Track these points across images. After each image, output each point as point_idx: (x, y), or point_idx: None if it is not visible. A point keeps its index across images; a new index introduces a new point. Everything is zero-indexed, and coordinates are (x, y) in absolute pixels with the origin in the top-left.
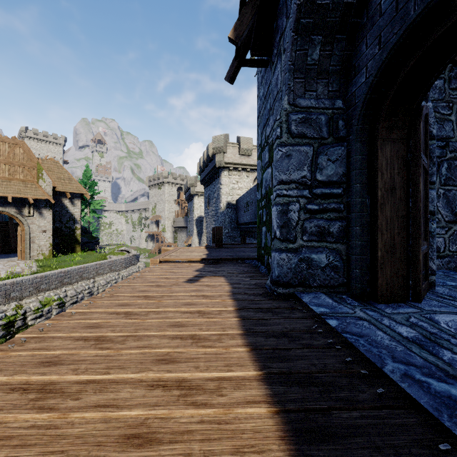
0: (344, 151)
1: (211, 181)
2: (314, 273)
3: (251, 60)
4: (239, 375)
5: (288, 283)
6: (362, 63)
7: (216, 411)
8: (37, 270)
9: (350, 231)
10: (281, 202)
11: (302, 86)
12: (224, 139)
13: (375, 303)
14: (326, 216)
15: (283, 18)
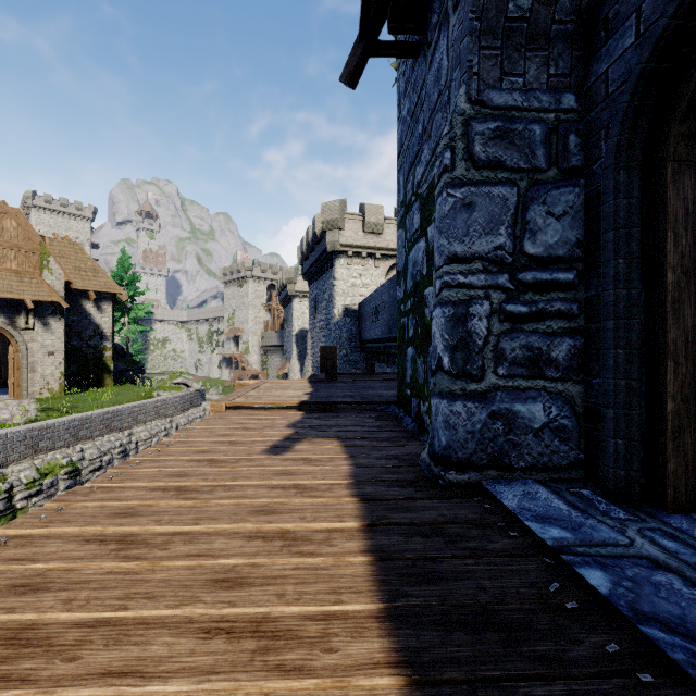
0: (580, 197)
1: (320, 274)
2: (520, 441)
3: (389, 43)
4: None
5: (467, 461)
6: (626, 8)
7: None
8: (36, 417)
9: (593, 358)
10: (453, 299)
11: (496, 65)
12: (340, 208)
13: (659, 511)
14: (544, 326)
15: None
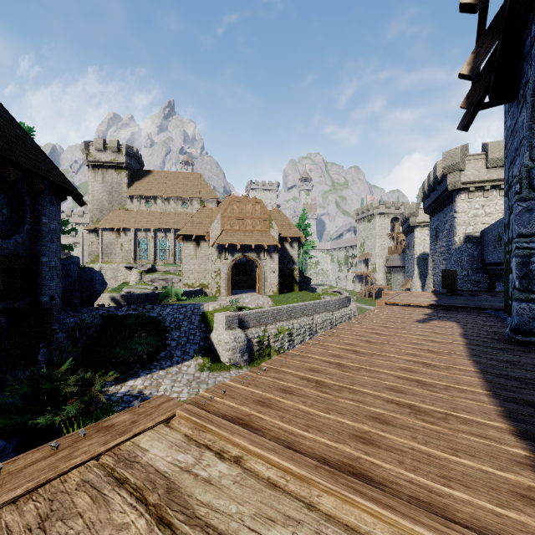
0: None
1: (440, 209)
2: None
3: (490, 102)
4: (462, 368)
5: (529, 331)
6: None
7: (446, 374)
8: (272, 304)
9: None
10: (521, 254)
11: None
12: (460, 153)
13: None
14: None
15: (527, 67)
